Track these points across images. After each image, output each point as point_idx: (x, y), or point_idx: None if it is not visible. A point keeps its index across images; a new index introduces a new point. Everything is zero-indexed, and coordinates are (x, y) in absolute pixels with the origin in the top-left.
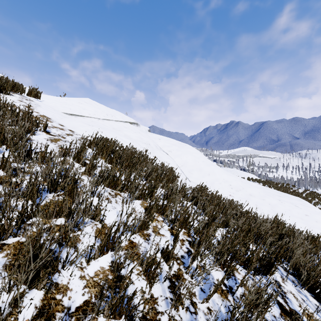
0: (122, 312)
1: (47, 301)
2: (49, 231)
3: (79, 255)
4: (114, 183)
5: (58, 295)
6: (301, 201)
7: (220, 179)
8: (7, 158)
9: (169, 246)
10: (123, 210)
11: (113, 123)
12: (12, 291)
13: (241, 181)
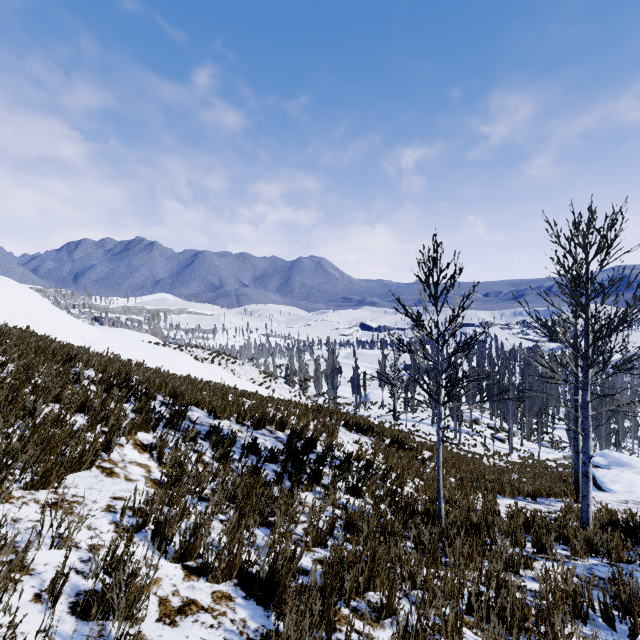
0: None
1: None
2: None
3: None
4: None
5: None
6: (178, 353)
7: (70, 331)
8: None
9: None
10: None
11: None
12: None
13: (102, 334)
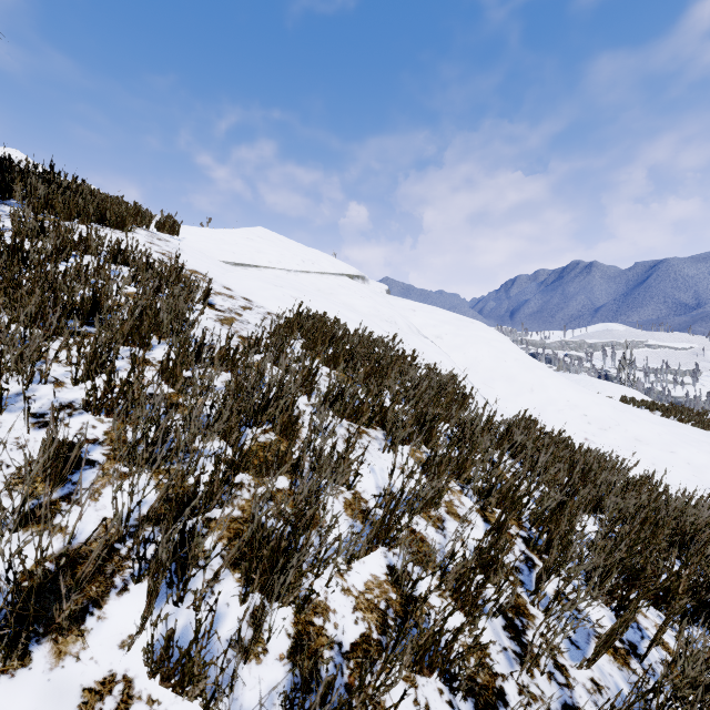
0: (434, 662)
1: (302, 627)
2: (269, 500)
3: (344, 548)
4: (354, 410)
5: (316, 618)
6: None
7: (560, 401)
8: (177, 360)
9: (486, 545)
10: (394, 467)
11: (316, 279)
12: (246, 602)
13: (611, 407)
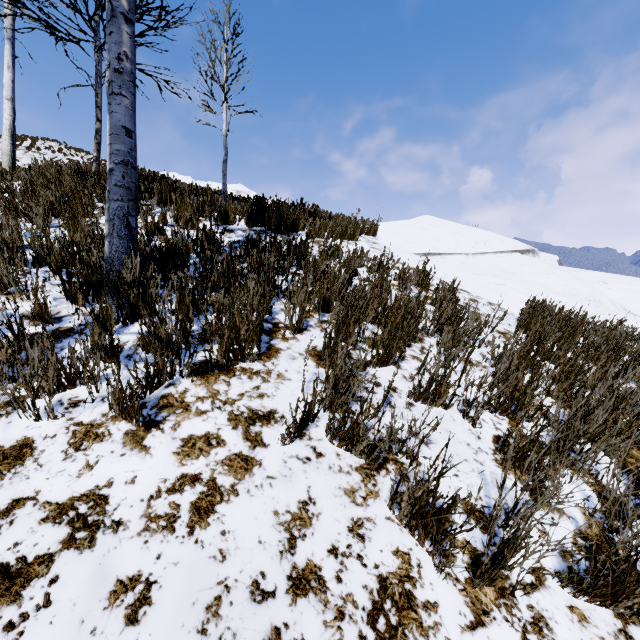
0: None
1: None
2: None
3: None
4: None
5: None
6: None
7: None
8: (518, 367)
9: None
10: None
11: (493, 260)
12: None
13: None
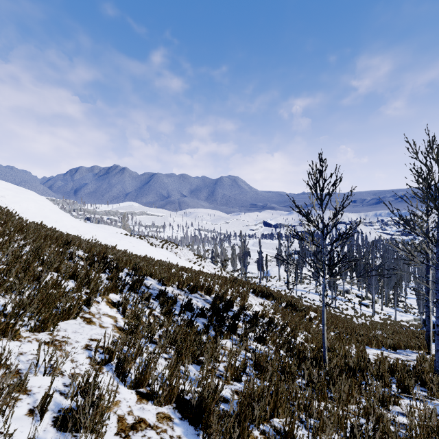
0: None
1: None
2: None
3: None
4: None
5: None
6: (139, 241)
7: (69, 225)
8: None
9: None
10: None
11: None
12: None
13: (90, 227)
